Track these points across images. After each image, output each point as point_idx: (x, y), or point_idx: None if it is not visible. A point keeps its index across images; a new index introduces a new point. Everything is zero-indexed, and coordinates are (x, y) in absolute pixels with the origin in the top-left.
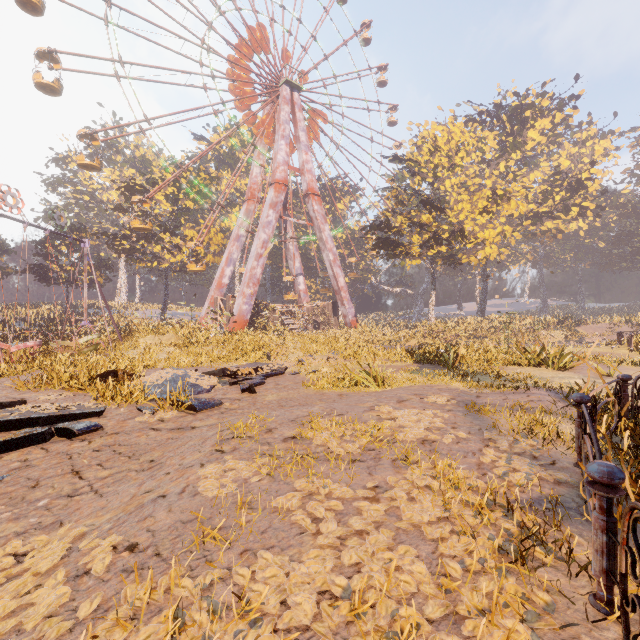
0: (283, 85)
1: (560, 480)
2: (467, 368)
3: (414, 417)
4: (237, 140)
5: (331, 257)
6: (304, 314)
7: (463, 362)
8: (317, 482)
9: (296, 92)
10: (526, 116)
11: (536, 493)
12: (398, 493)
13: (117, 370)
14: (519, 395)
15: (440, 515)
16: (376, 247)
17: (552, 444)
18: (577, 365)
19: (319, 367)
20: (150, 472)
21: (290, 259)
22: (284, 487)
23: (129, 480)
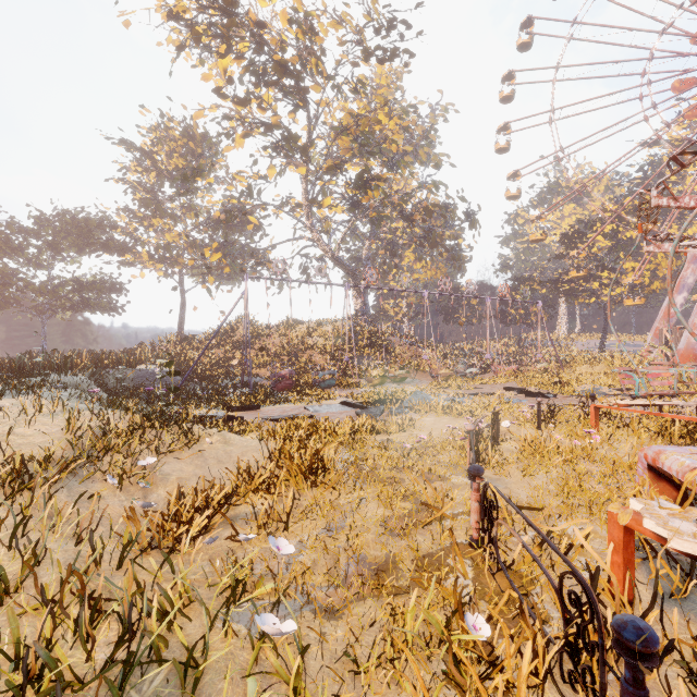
0: None
1: None
2: None
3: None
4: None
5: None
6: None
7: None
8: None
9: None
10: None
11: None
12: None
13: (561, 381)
14: None
15: None
16: None
17: None
18: None
19: None
20: None
21: None
22: None
23: None
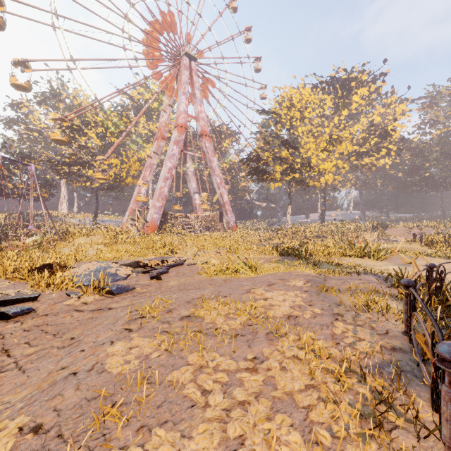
0: (184, 56)
1: (395, 347)
2: (315, 259)
3: (281, 297)
4: (150, 95)
5: (218, 180)
6: (199, 221)
7: (312, 255)
8: (206, 356)
9: (193, 61)
10: (352, 86)
11: (379, 359)
12: (272, 363)
13: (52, 263)
14: (354, 278)
15: (308, 383)
16: (250, 174)
17: (384, 317)
18: (389, 256)
19: (209, 259)
20: (69, 349)
21: (189, 181)
22: (179, 361)
23: (50, 356)
